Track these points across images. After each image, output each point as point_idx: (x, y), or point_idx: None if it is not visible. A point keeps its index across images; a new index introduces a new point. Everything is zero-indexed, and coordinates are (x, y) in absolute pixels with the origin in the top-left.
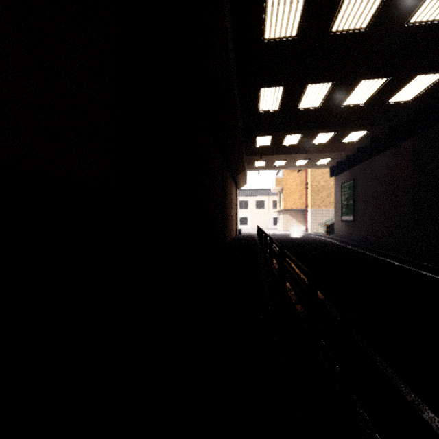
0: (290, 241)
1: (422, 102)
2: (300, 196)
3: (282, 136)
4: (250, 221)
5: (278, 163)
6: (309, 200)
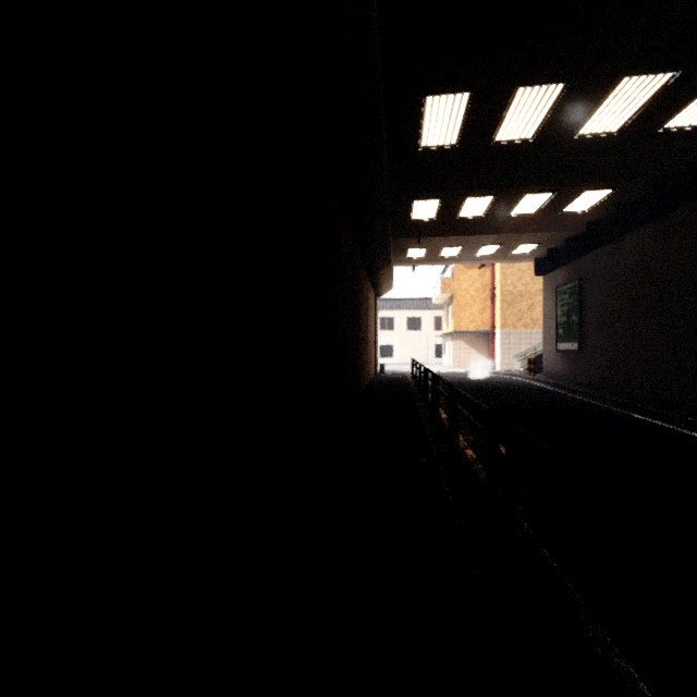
0: (470, 387)
1: None
2: (482, 309)
3: (459, 201)
4: (397, 351)
5: (448, 252)
6: (498, 316)
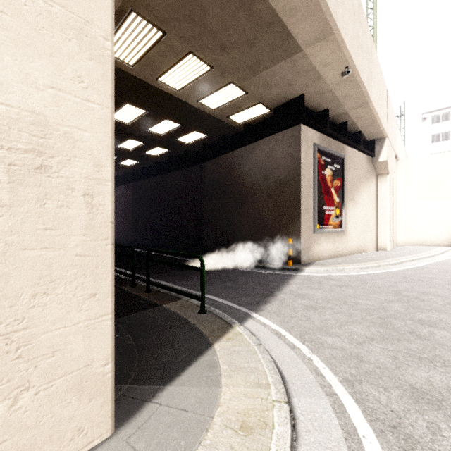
0: None
1: (135, 168)
2: None
3: None
4: None
5: None
6: None
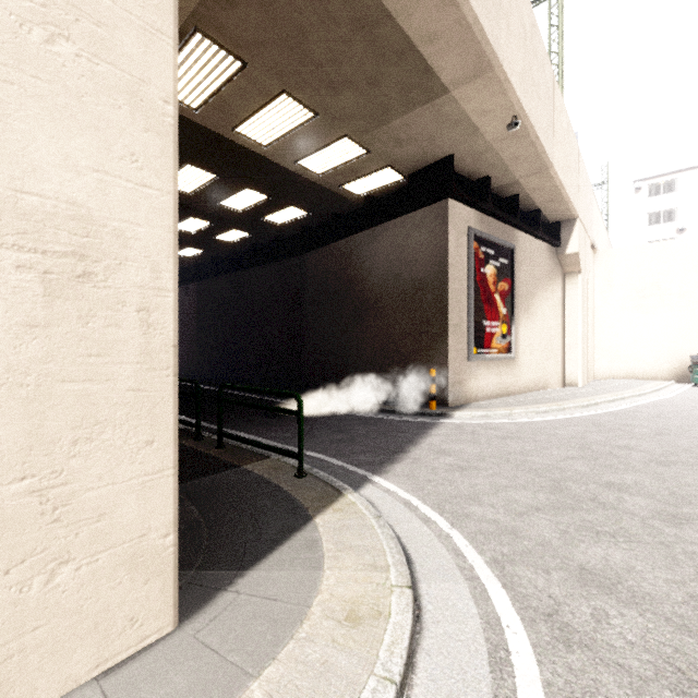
0: None
1: (199, 260)
2: None
3: None
4: None
5: None
6: None
